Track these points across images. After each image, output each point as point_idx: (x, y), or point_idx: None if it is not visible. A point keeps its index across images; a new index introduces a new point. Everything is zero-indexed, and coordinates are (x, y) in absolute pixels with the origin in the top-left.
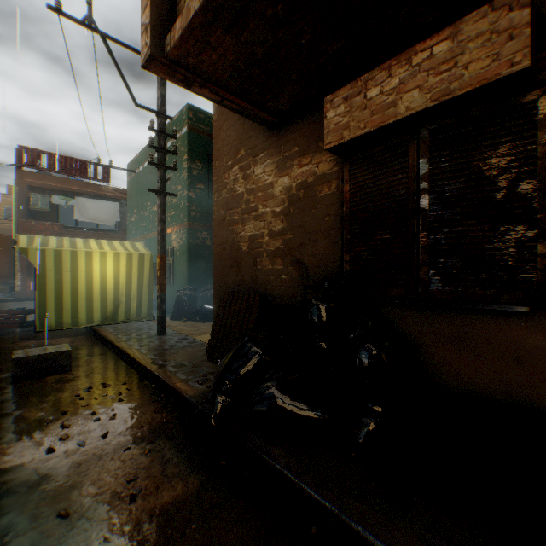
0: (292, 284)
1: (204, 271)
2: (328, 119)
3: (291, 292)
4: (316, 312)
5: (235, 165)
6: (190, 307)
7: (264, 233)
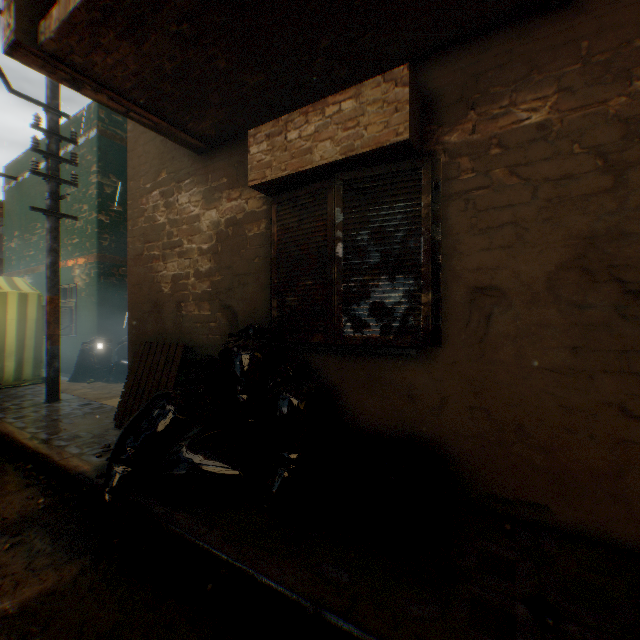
0: (220, 332)
1: (123, 318)
2: (251, 154)
3: (219, 341)
4: (236, 362)
5: (155, 189)
6: (102, 364)
7: (189, 273)
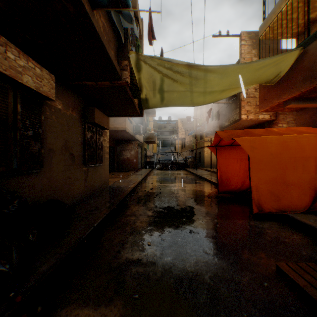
0: None
1: None
2: None
3: None
4: None
5: None
6: None
7: None
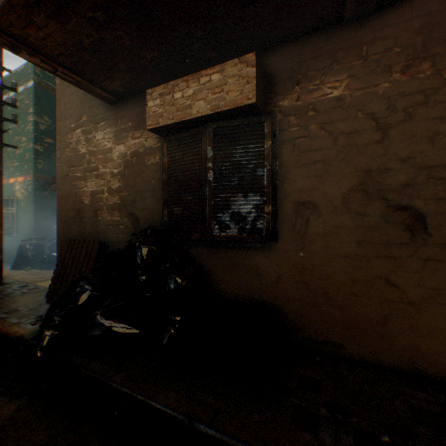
0: (127, 232)
1: (54, 221)
2: (148, 106)
3: (126, 238)
4: (137, 253)
5: (78, 128)
6: (37, 256)
7: (104, 189)
